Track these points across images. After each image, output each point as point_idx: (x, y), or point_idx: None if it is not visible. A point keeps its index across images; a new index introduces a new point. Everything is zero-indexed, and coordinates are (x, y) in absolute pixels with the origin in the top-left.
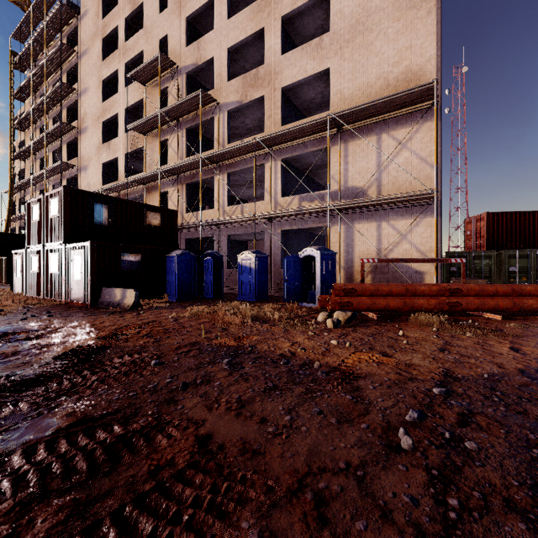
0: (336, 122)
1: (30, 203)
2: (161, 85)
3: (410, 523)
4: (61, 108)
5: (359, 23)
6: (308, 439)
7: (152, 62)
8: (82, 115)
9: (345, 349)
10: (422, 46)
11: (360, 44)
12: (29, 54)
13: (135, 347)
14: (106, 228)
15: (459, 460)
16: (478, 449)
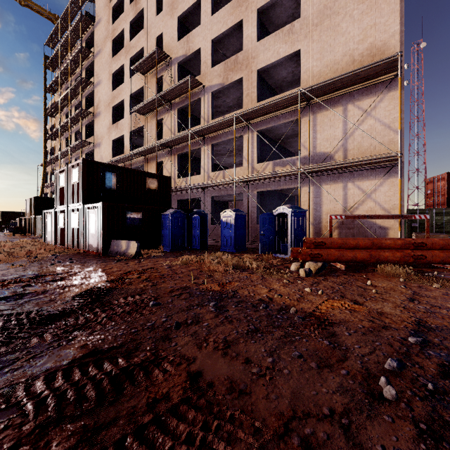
0: (306, 96)
1: (58, 173)
2: (158, 74)
3: None
4: (81, 97)
5: (326, 8)
6: (290, 382)
7: (150, 56)
8: (97, 102)
9: (318, 296)
10: (386, 23)
11: (327, 26)
12: (57, 57)
13: (137, 290)
14: (114, 191)
15: (447, 414)
16: None
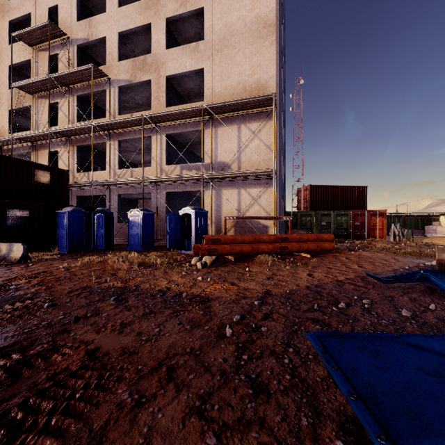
0: (208, 111)
1: None
2: (51, 50)
3: (219, 370)
4: None
5: (225, 39)
6: (169, 340)
7: (41, 28)
8: None
9: (207, 282)
10: (267, 67)
11: (226, 55)
12: None
13: (27, 295)
14: None
15: (255, 337)
16: (267, 330)
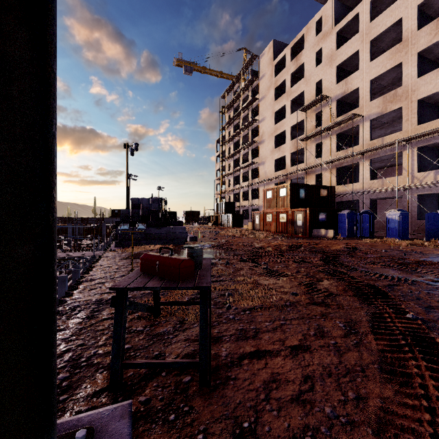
0: None
1: (265, 190)
2: (317, 110)
3: None
4: (248, 131)
5: None
6: None
7: (314, 100)
8: (261, 133)
9: None
10: None
11: None
12: (229, 105)
13: (366, 248)
14: (304, 200)
15: None
16: None
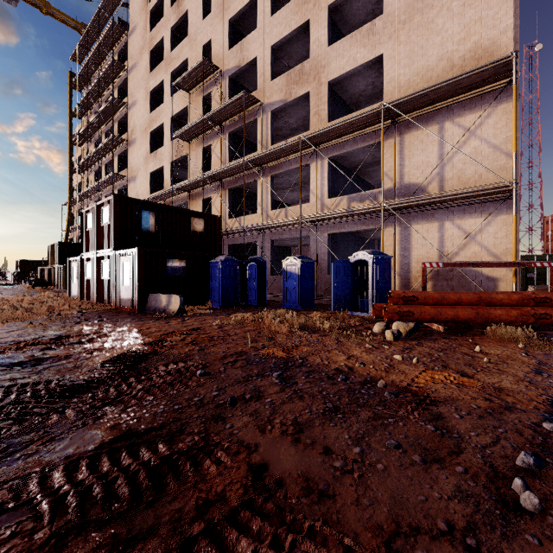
0: (391, 112)
1: (85, 213)
2: (205, 91)
3: None
4: (113, 122)
5: (417, 1)
6: (387, 481)
7: (196, 68)
8: (131, 127)
9: (413, 365)
10: (495, 17)
11: (418, 23)
12: (85, 73)
13: (180, 355)
14: (152, 234)
15: None
16: None
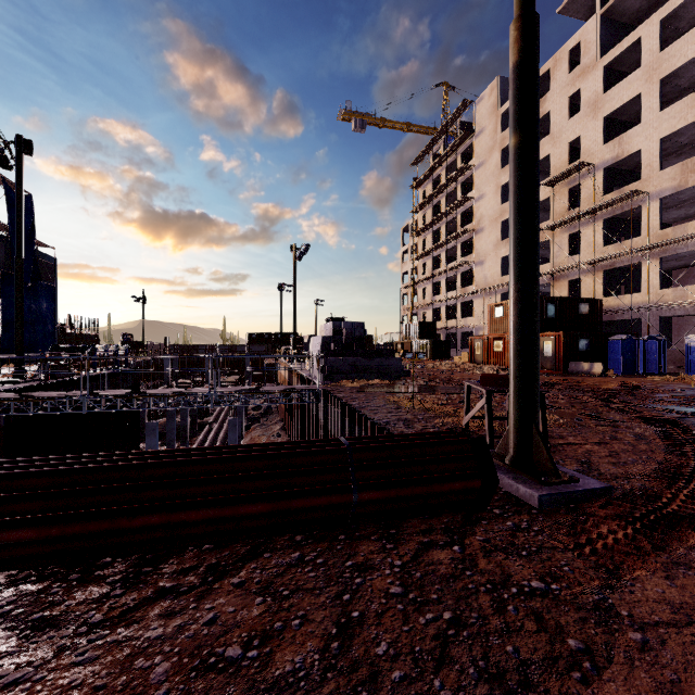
0: None
1: (492, 306)
2: (571, 183)
3: None
4: (456, 214)
5: None
6: None
7: (567, 170)
8: (478, 218)
9: None
10: None
11: None
12: (425, 175)
13: (653, 387)
14: (553, 320)
15: None
16: None
